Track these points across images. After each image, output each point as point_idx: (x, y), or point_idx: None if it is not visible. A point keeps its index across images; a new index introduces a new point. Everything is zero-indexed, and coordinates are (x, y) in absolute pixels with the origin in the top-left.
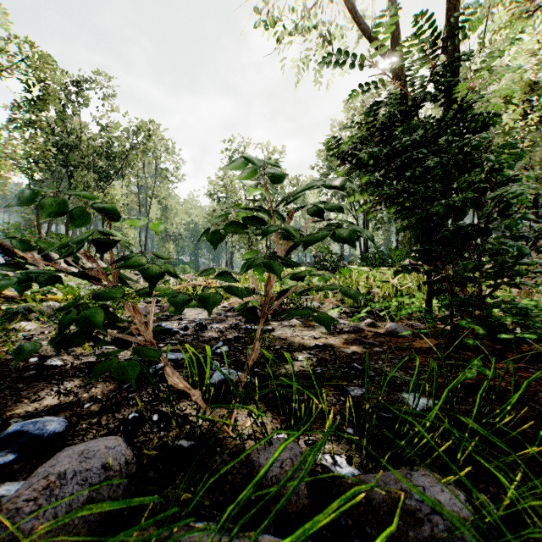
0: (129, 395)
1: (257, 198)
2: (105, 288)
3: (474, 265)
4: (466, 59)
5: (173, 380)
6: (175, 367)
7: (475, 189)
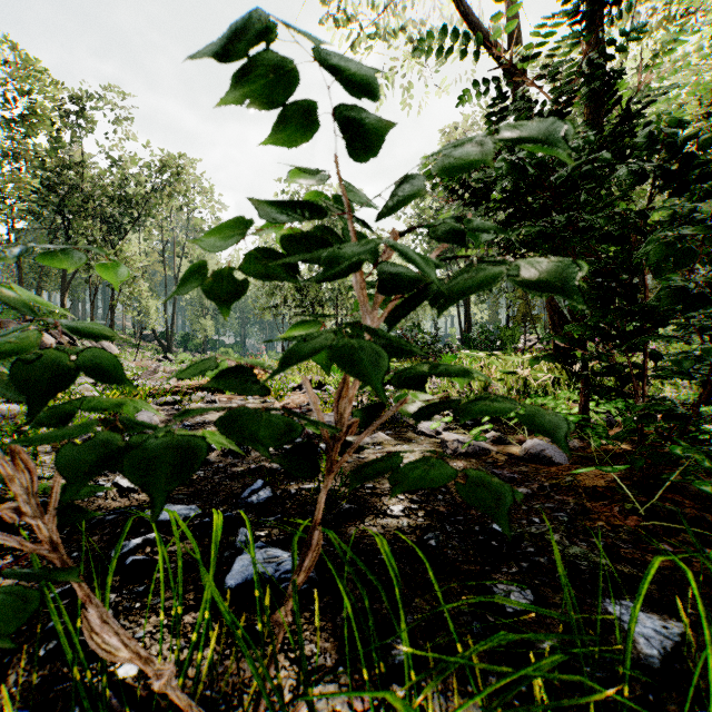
0: (51, 621)
1: None
2: None
3: None
4: (646, 31)
5: (102, 642)
6: (165, 542)
7: (679, 225)
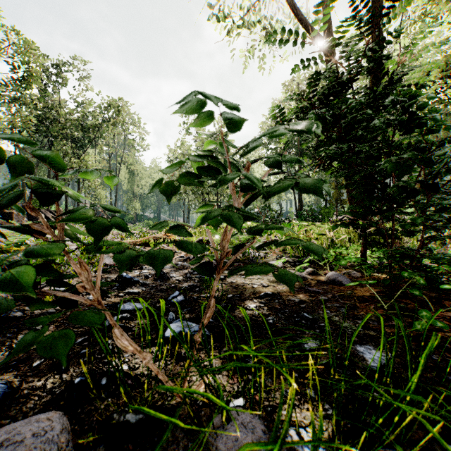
0: (82, 350)
1: None
2: (49, 243)
3: (422, 219)
4: (398, 35)
5: (121, 343)
6: (131, 318)
7: (412, 149)
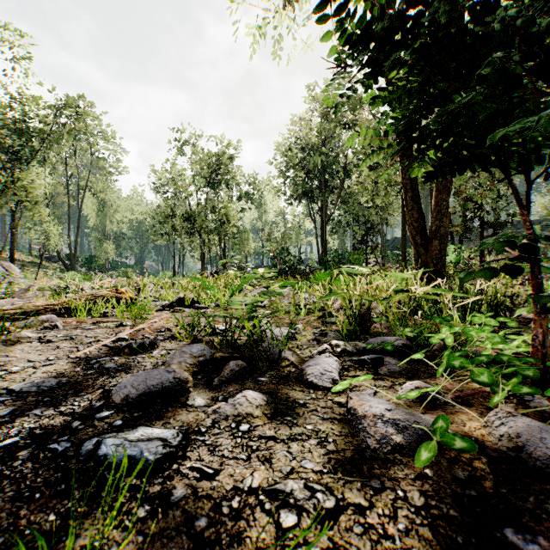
0: None
1: (211, 196)
2: None
3: None
4: None
5: None
6: None
7: None
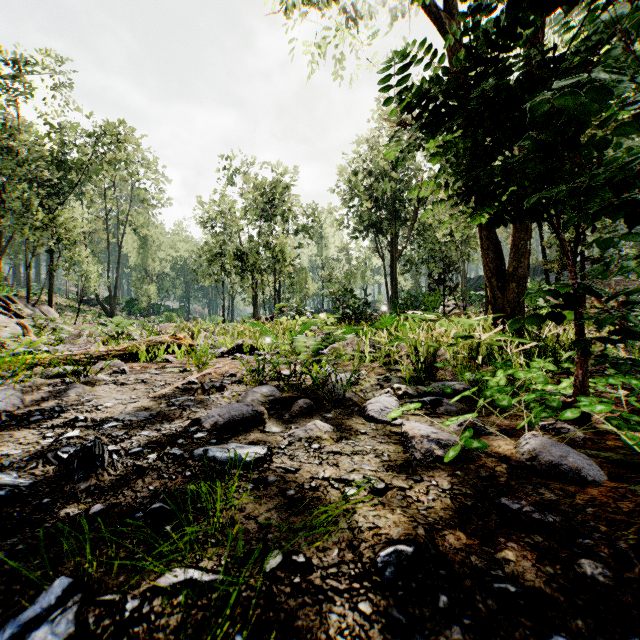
0: None
1: (264, 230)
2: None
3: None
4: None
5: None
6: None
7: None
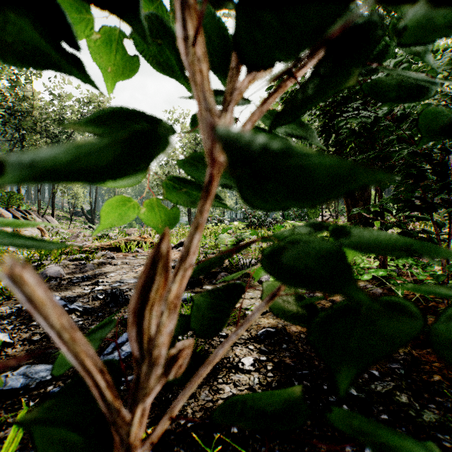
0: None
1: None
2: None
3: None
4: None
5: None
6: None
7: None
